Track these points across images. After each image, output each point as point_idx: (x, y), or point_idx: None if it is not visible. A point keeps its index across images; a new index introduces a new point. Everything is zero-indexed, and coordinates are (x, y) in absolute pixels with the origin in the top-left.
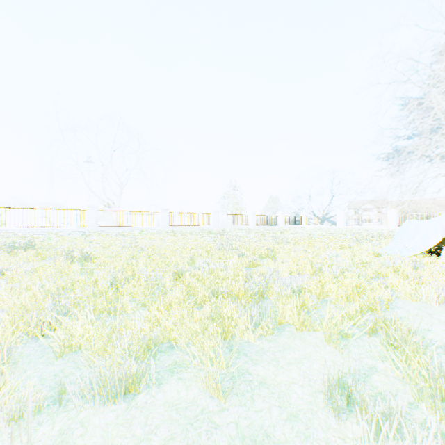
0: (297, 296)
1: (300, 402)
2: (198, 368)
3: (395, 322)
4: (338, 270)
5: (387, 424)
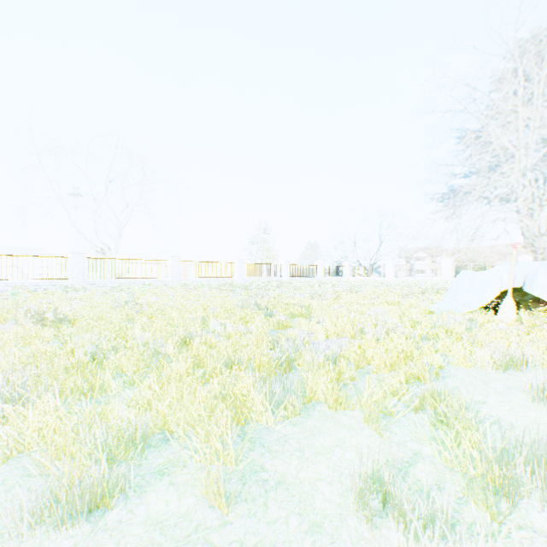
0: (332, 365)
1: (327, 505)
2: (198, 467)
3: (445, 395)
4: (383, 332)
5: (430, 530)
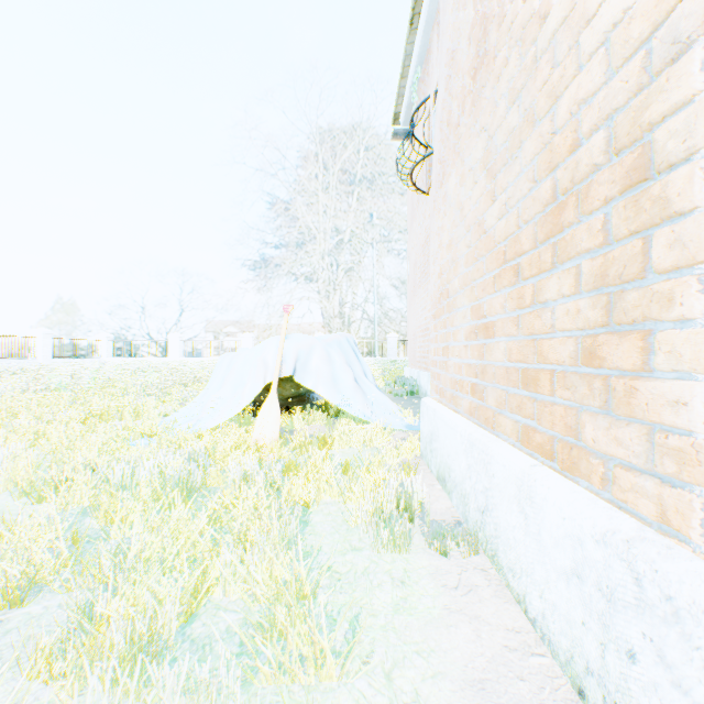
0: None
1: None
2: None
3: None
4: None
5: None
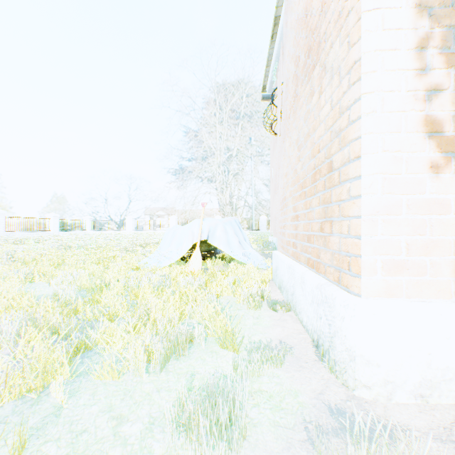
0: None
1: None
2: None
3: None
4: (14, 328)
5: None
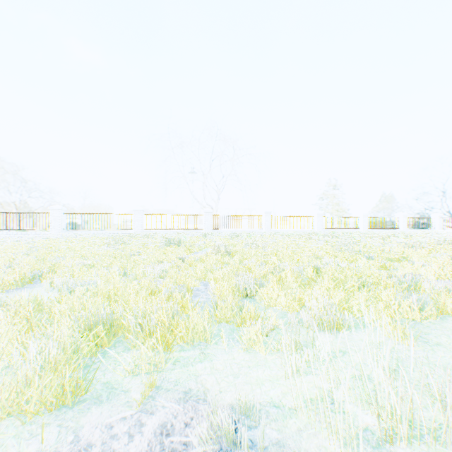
0: None
1: None
2: (374, 328)
3: None
4: None
5: None
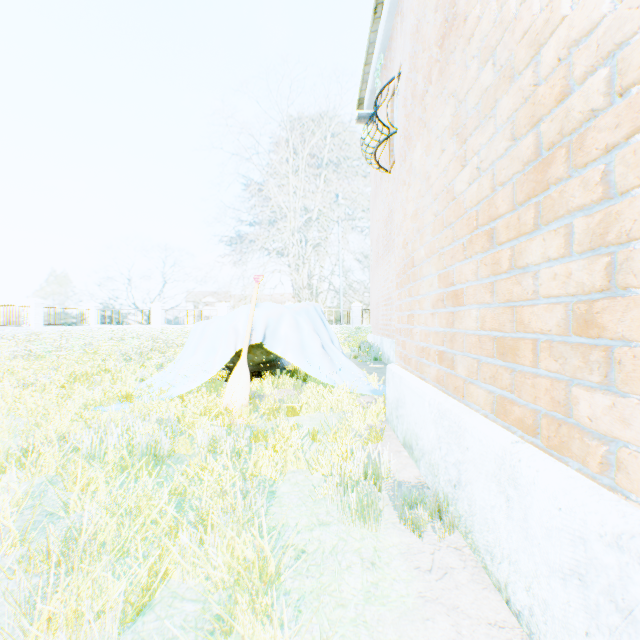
0: None
1: None
2: None
3: None
4: None
5: None
